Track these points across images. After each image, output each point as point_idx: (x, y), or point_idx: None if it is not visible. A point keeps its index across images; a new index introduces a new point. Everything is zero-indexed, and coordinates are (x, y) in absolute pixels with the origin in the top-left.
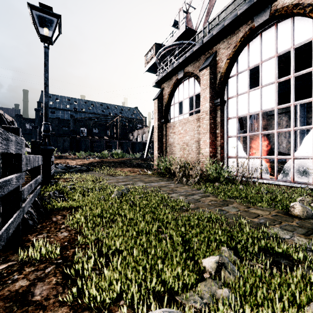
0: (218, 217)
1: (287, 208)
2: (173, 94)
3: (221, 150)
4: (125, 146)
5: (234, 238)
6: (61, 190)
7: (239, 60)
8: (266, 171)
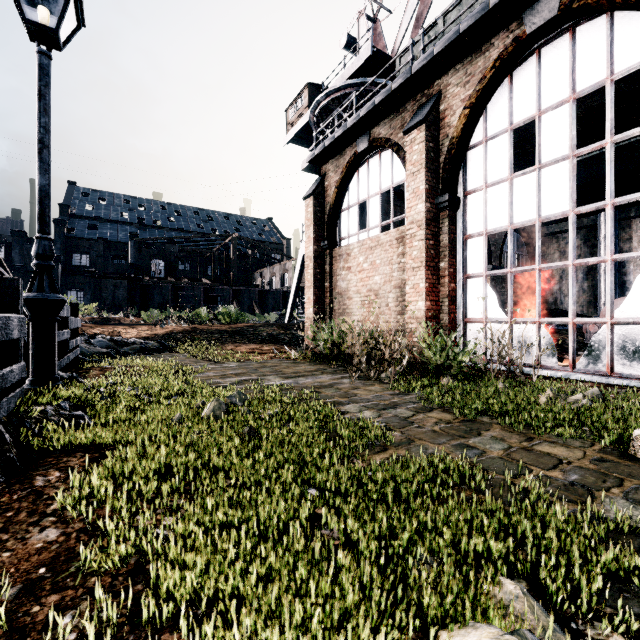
0: (466, 470)
1: (625, 441)
2: (346, 186)
3: (450, 306)
4: (246, 298)
5: (528, 542)
6: (81, 399)
7: (490, 111)
8: (551, 352)
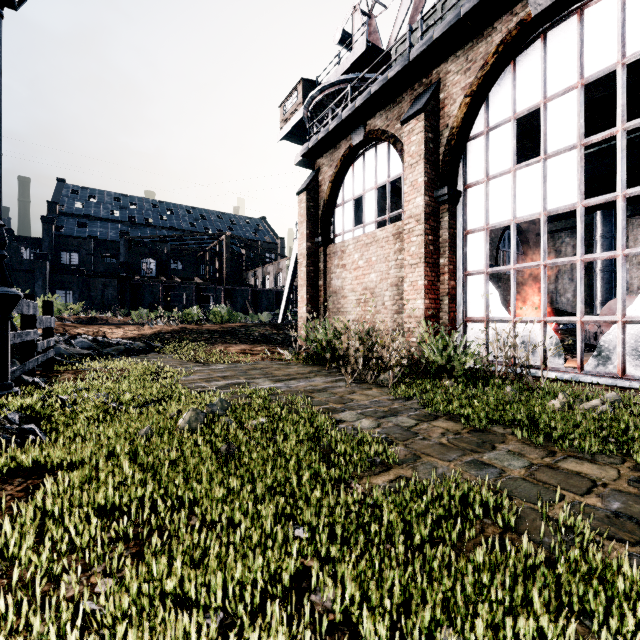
0: (488, 499)
1: None
2: (341, 180)
3: (450, 305)
4: (239, 298)
5: (594, 619)
6: (36, 409)
7: (492, 100)
8: (557, 352)
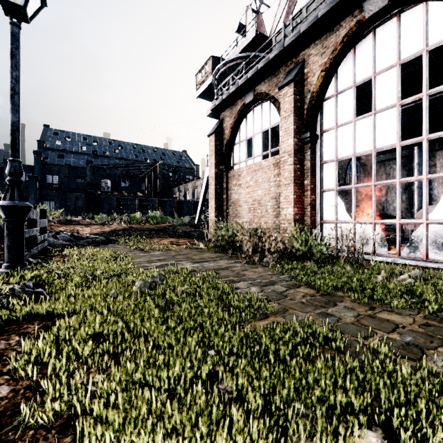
0: (328, 334)
1: None
2: (238, 127)
3: (311, 211)
4: (168, 206)
5: (381, 396)
6: (42, 279)
7: (339, 73)
8: (383, 244)
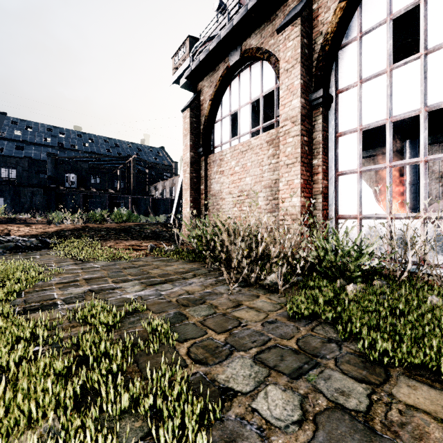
0: None
1: None
2: (219, 99)
3: (323, 203)
4: (142, 204)
5: None
6: None
7: (365, 5)
8: (440, 249)
